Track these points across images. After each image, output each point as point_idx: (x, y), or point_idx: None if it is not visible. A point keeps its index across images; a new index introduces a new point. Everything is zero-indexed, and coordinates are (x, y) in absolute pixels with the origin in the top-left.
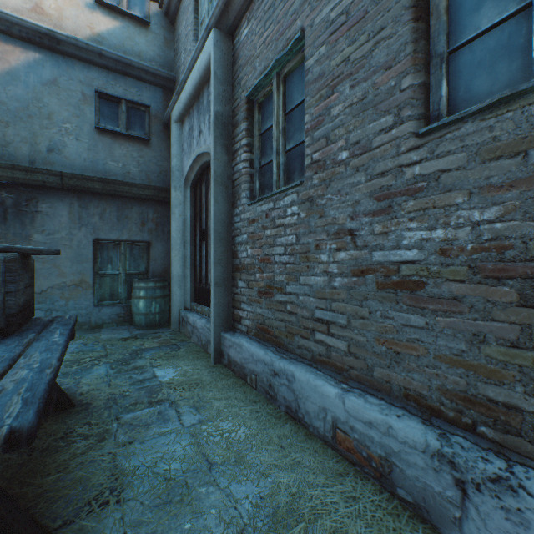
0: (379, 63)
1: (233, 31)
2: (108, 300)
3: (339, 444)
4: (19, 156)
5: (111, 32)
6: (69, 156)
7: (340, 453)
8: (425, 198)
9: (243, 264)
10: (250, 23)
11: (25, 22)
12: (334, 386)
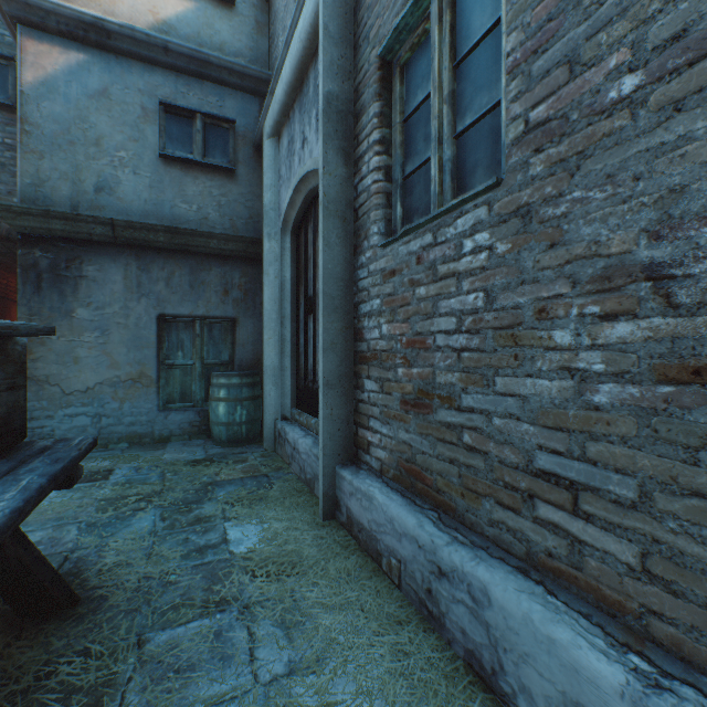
0: None
1: None
2: (178, 402)
3: None
4: (57, 199)
5: (181, 17)
6: (124, 197)
7: None
8: None
9: (373, 350)
10: None
11: (63, 8)
12: (608, 658)
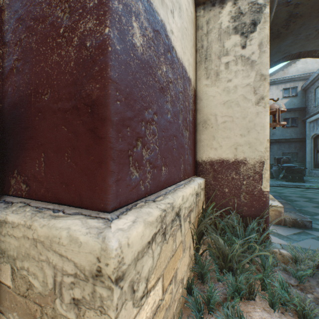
0: None
1: None
2: None
3: None
4: None
5: (286, 102)
6: (276, 135)
7: None
8: None
9: None
10: None
11: None
12: None
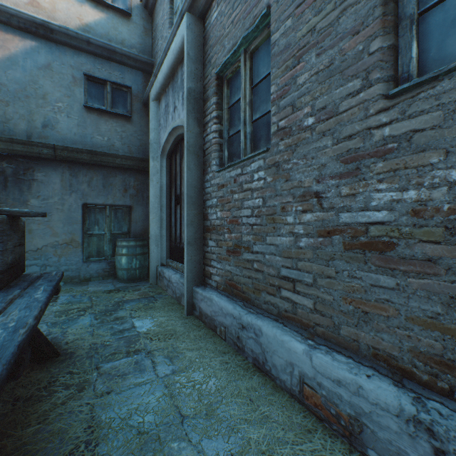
0: (346, 30)
1: (204, 15)
2: (95, 257)
3: (306, 399)
4: (18, 131)
5: (97, 22)
6: (61, 131)
7: (307, 408)
8: (395, 159)
9: (213, 225)
10: (220, 6)
11: (23, 14)
12: (300, 342)
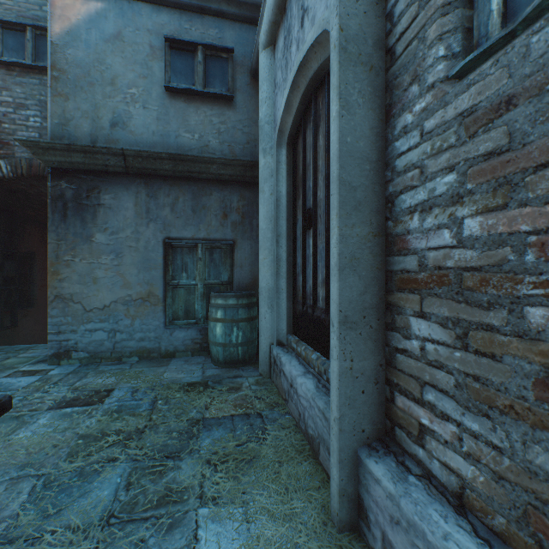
0: None
1: None
2: (182, 320)
3: None
4: (80, 136)
5: None
6: (135, 130)
7: None
8: None
9: (434, 268)
10: None
11: None
12: None
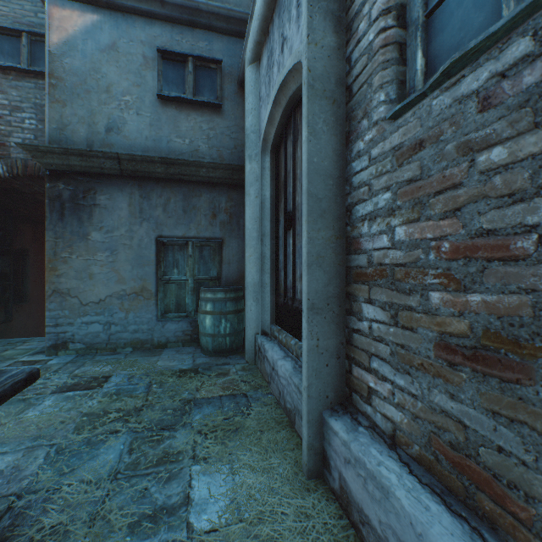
0: None
1: None
2: (174, 313)
3: None
4: (76, 140)
5: None
6: (129, 135)
7: None
8: None
9: (377, 264)
10: None
11: None
12: None
